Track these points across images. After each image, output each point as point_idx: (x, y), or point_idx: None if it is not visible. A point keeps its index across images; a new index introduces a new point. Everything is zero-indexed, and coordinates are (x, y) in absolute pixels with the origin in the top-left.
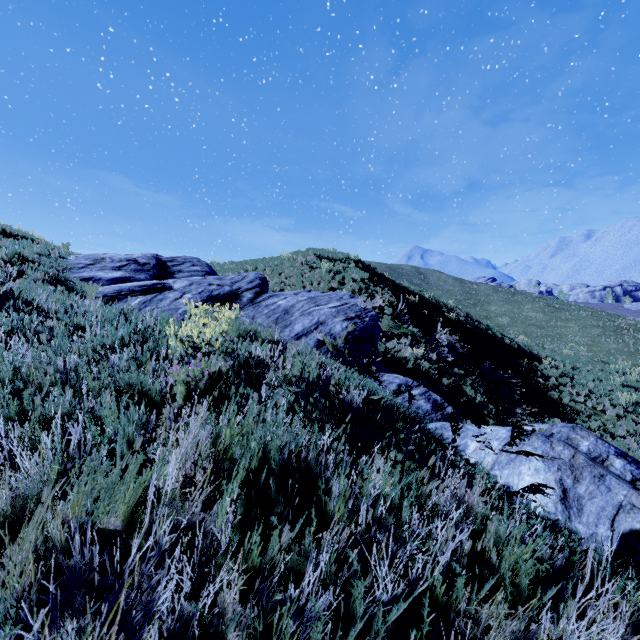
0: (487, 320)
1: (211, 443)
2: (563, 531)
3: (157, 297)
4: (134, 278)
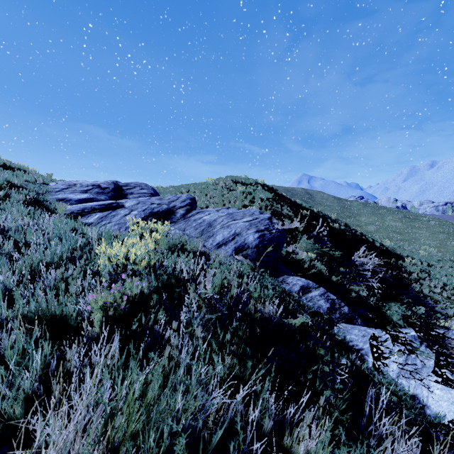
0: (359, 228)
1: (101, 423)
2: None
3: (111, 213)
4: (96, 199)
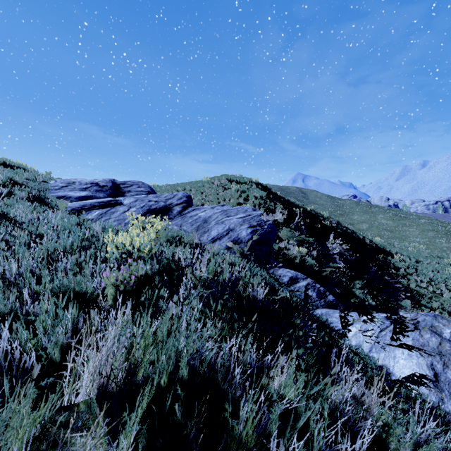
0: (351, 226)
1: (125, 354)
2: (438, 412)
3: (110, 210)
4: (95, 196)
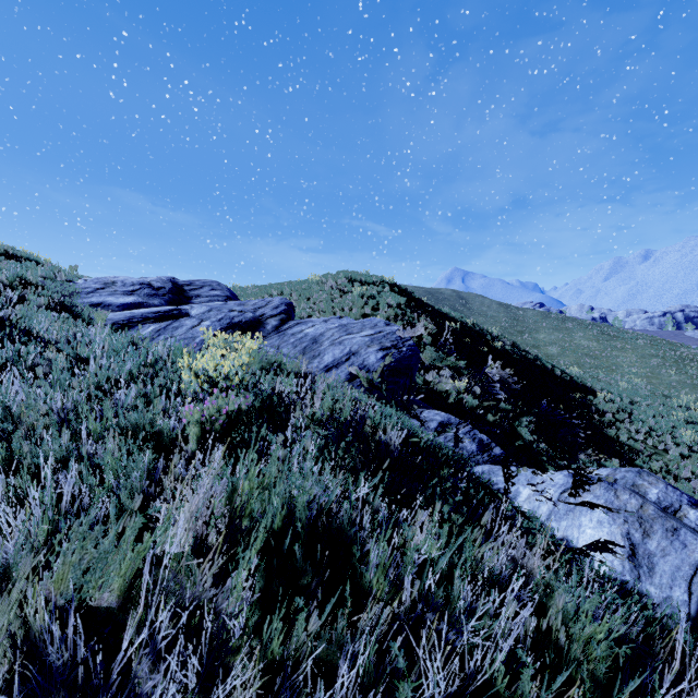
0: (535, 349)
1: (226, 498)
2: (632, 594)
3: (172, 324)
4: (147, 304)
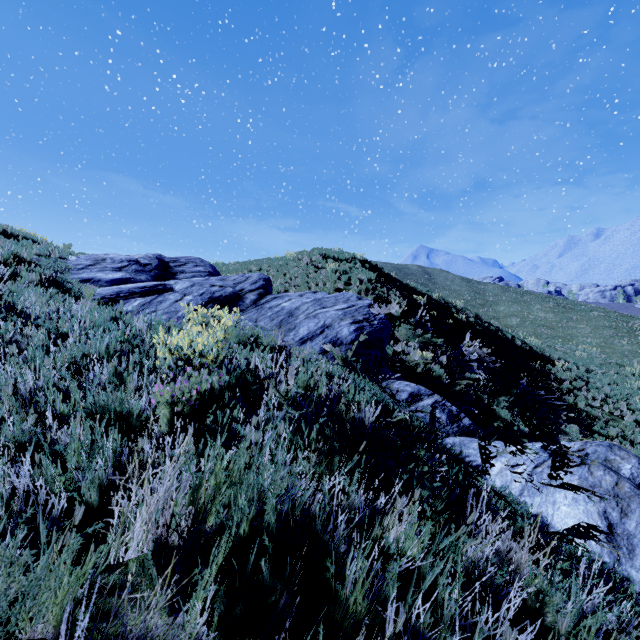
0: (495, 321)
1: (190, 495)
2: (613, 577)
3: (157, 299)
4: (135, 279)
